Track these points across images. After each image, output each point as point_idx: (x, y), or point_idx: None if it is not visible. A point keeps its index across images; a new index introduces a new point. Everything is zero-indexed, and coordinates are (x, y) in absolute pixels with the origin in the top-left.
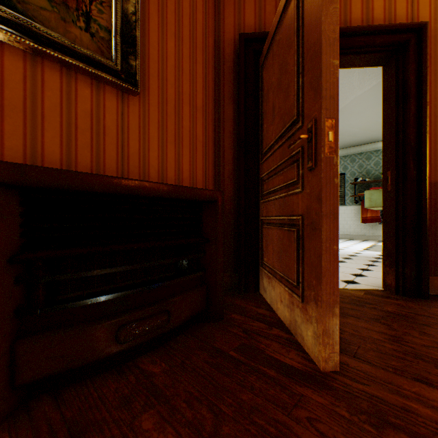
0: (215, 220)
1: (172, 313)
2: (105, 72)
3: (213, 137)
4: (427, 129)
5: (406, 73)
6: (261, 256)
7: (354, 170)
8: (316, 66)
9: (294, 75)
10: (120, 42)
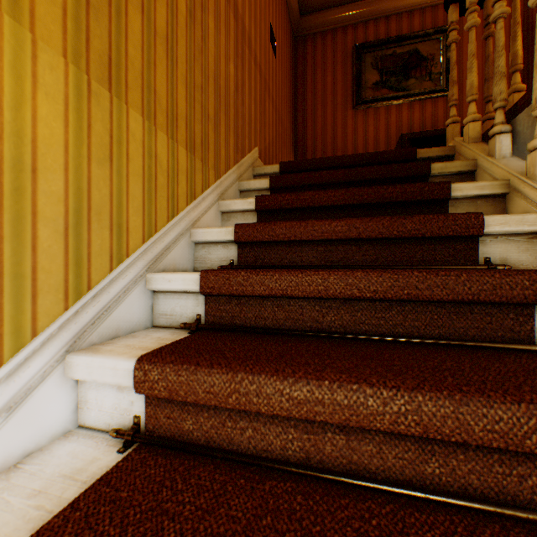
0: None
1: None
2: (436, 94)
3: None
4: None
5: None
6: None
7: None
8: None
9: None
10: (444, 75)
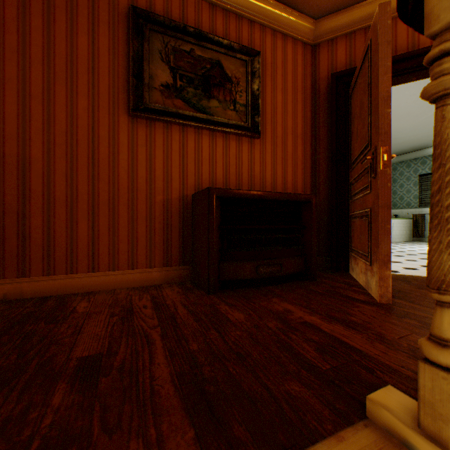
0: (310, 214)
1: (283, 266)
2: (242, 131)
3: (309, 154)
4: None
5: None
6: (350, 244)
7: None
8: (376, 114)
9: (366, 114)
10: (250, 110)
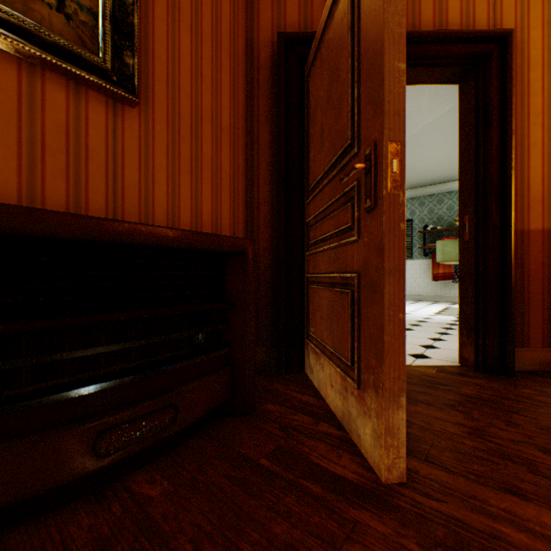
0: (244, 278)
1: (181, 408)
2: (87, 71)
3: (244, 169)
4: (512, 163)
5: (488, 93)
6: (307, 326)
7: (424, 216)
8: (376, 71)
9: (348, 85)
10: (111, 31)
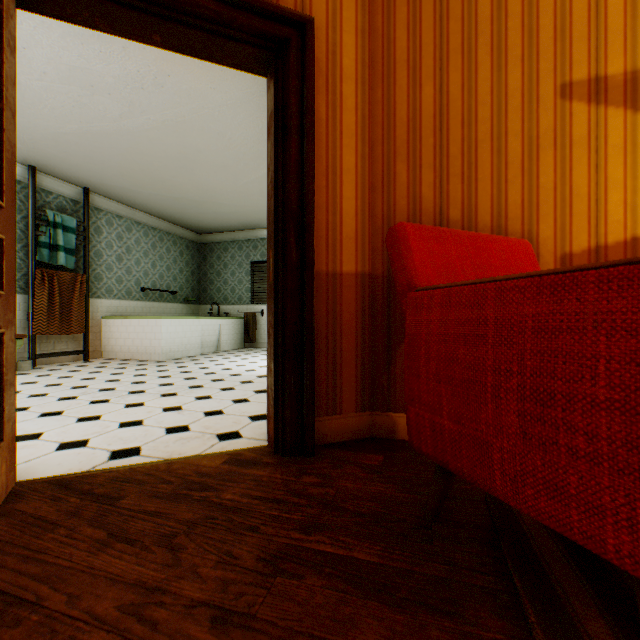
0: None
1: None
2: None
3: None
4: (314, 187)
5: (288, 92)
6: None
7: None
8: None
9: None
10: None
